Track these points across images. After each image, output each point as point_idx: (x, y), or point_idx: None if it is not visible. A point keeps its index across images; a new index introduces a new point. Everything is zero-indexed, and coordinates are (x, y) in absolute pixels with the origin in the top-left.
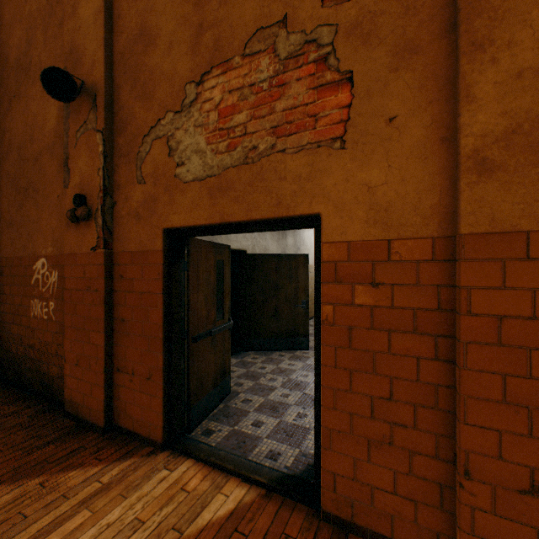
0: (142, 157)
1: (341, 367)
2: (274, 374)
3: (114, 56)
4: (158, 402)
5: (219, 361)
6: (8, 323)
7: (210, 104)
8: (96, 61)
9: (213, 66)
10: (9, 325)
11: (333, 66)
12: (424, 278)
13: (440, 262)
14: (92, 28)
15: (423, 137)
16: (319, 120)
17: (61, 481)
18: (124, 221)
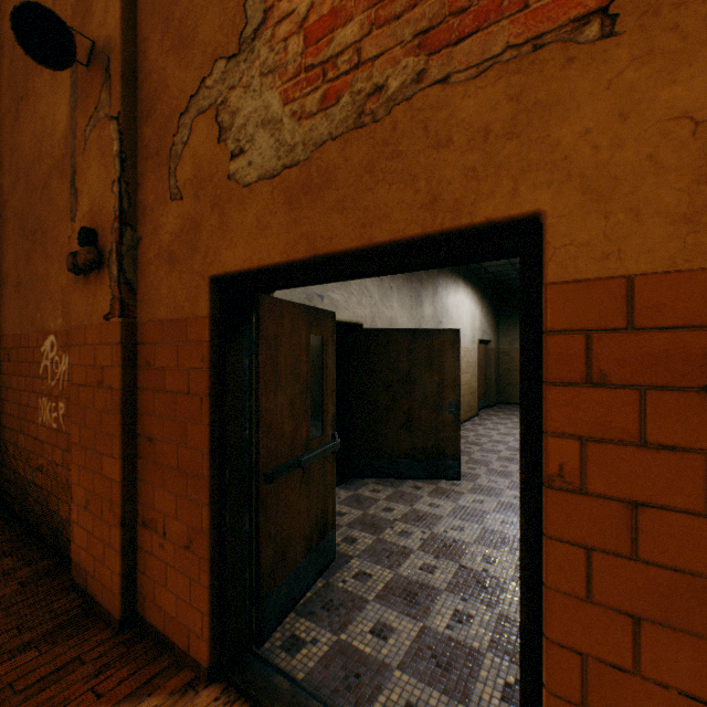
0: (178, 153)
1: (604, 603)
2: (408, 522)
3: None
4: (202, 592)
5: (315, 508)
6: (16, 431)
7: (290, 23)
8: (110, 2)
9: None
10: (17, 434)
11: None
12: None
13: None
14: None
15: None
16: None
17: None
18: (151, 268)
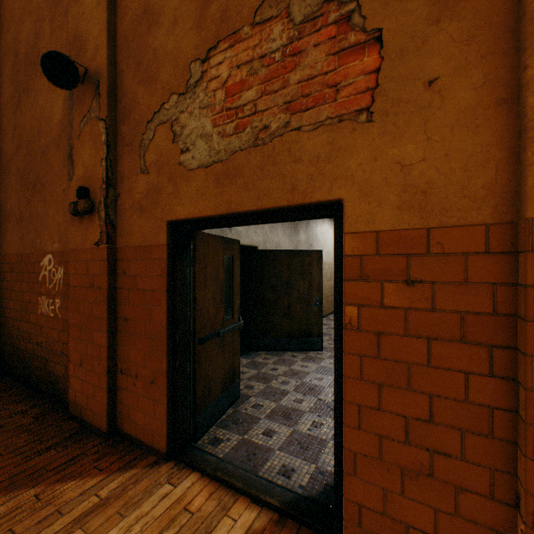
0: (146, 145)
1: (368, 380)
2: (287, 376)
3: (118, 39)
4: (162, 408)
5: (228, 363)
6: (18, 320)
7: (217, 82)
8: (99, 46)
9: (220, 39)
10: (19, 322)
11: (358, 25)
12: (474, 274)
13: (497, 254)
14: (95, 11)
15: (473, 101)
16: (341, 89)
17: (58, 493)
18: (127, 214)
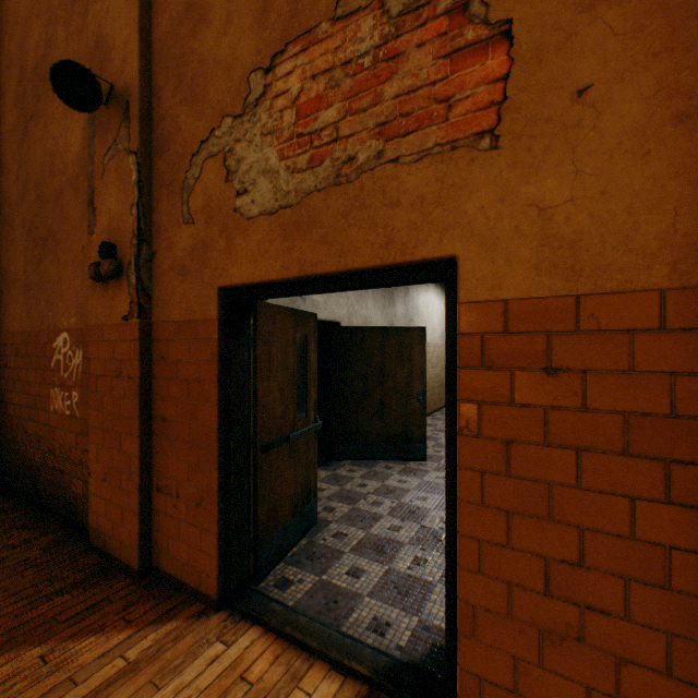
0: (190, 186)
1: (492, 506)
2: (379, 495)
3: (153, 45)
4: (211, 539)
5: (300, 478)
6: (24, 420)
7: (285, 99)
8: (128, 55)
9: (289, 41)
10: (25, 422)
11: (479, 16)
12: (643, 360)
13: (676, 332)
14: (123, 8)
15: (641, 116)
16: (454, 105)
17: (71, 654)
18: (165, 278)
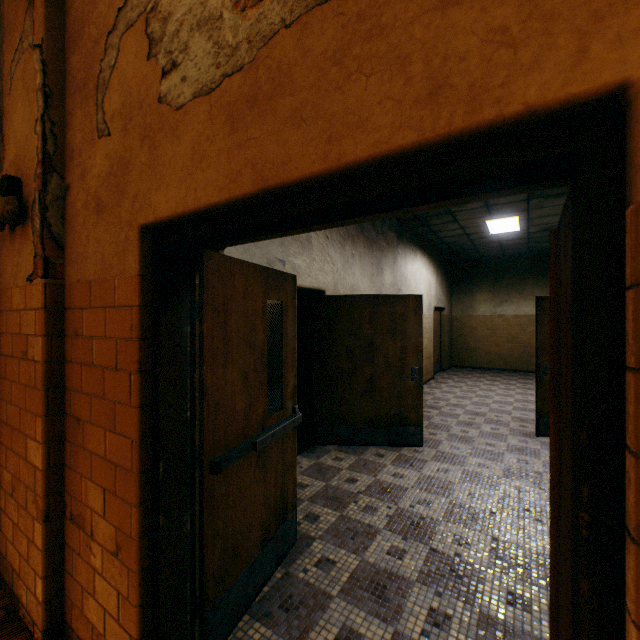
0: (105, 81)
1: None
2: (372, 496)
3: None
4: (130, 611)
5: (273, 492)
6: None
7: None
8: None
9: None
10: None
11: None
12: None
13: None
14: None
15: None
16: None
17: None
18: (79, 220)
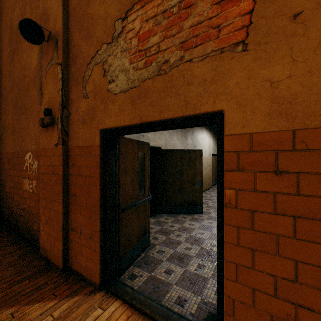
0: (86, 79)
1: (243, 246)
2: (180, 231)
3: (69, 11)
4: (97, 255)
5: (141, 224)
6: (12, 193)
7: (132, 33)
8: (57, 16)
9: (134, 3)
10: (12, 195)
11: None
12: None
13: None
14: None
15: None
16: (222, 28)
17: (26, 313)
18: (75, 125)
